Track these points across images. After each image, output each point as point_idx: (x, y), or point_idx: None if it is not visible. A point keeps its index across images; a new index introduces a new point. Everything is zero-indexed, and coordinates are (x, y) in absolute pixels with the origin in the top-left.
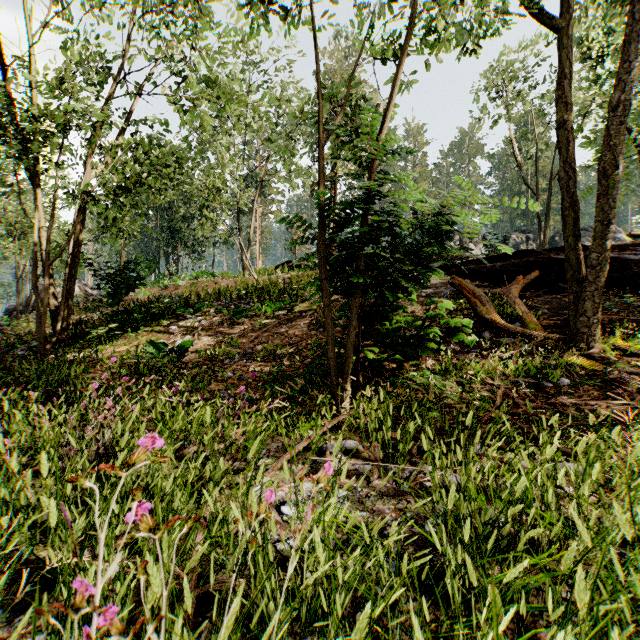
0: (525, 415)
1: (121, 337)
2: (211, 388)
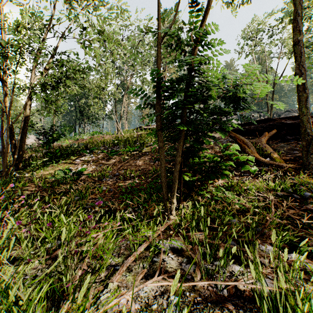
0: (288, 218)
1: (50, 165)
2: (91, 197)
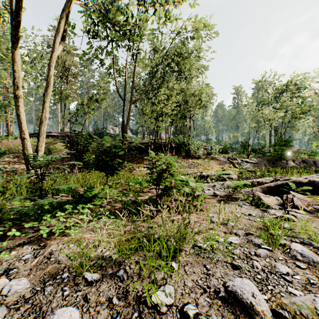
0: None
1: None
2: None
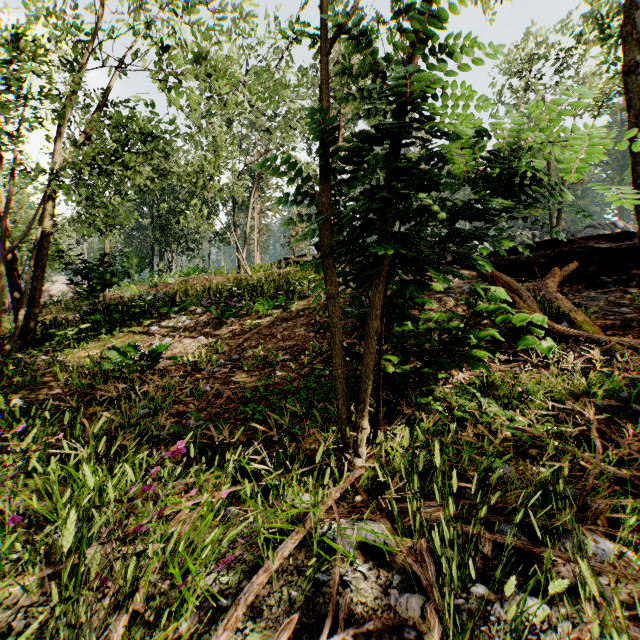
0: (631, 463)
1: (94, 339)
2: (177, 409)
